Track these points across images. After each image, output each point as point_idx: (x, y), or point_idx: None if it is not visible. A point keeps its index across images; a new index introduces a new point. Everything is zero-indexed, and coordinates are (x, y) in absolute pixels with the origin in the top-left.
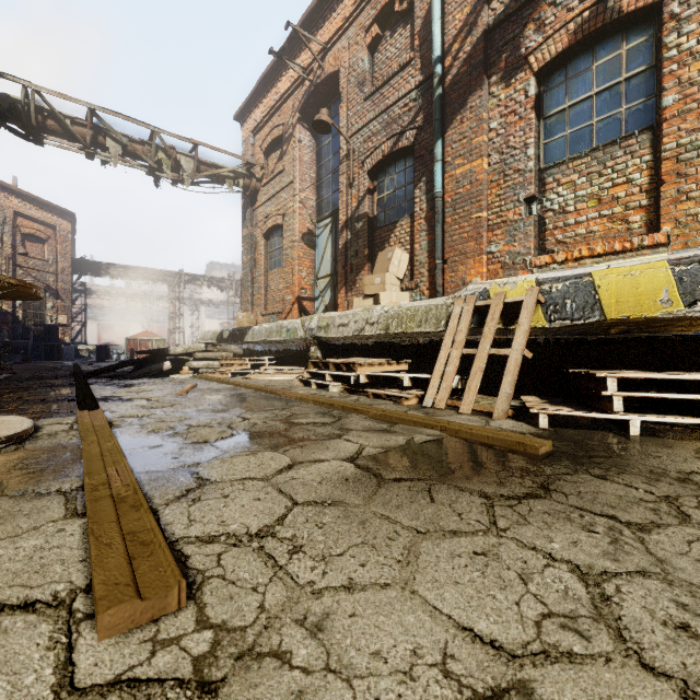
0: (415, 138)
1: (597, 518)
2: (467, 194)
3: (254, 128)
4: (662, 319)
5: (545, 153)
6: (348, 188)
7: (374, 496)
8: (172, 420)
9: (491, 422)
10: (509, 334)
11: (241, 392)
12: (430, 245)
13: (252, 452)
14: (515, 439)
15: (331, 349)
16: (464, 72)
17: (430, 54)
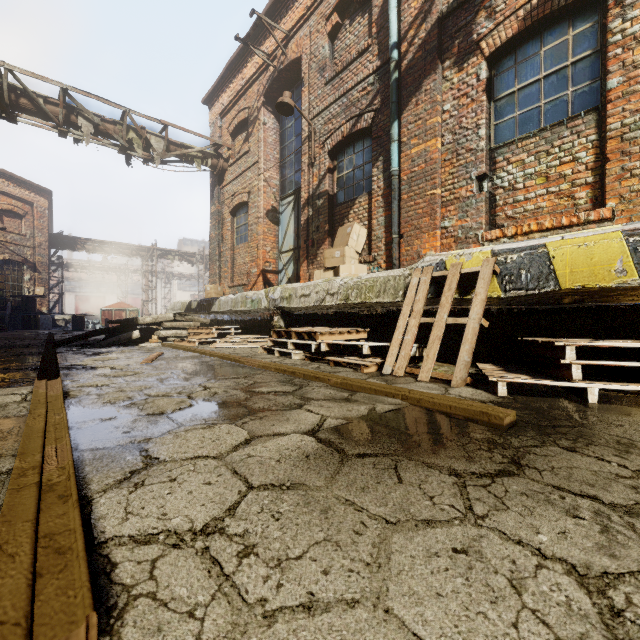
0: (372, 120)
1: (580, 501)
2: (422, 172)
3: (221, 111)
4: (616, 289)
5: (495, 134)
6: (309, 167)
7: (337, 475)
8: (131, 390)
9: (451, 390)
10: (464, 303)
11: (205, 360)
12: (387, 221)
13: (208, 425)
14: (478, 408)
15: (294, 319)
16: (419, 57)
17: (387, 40)
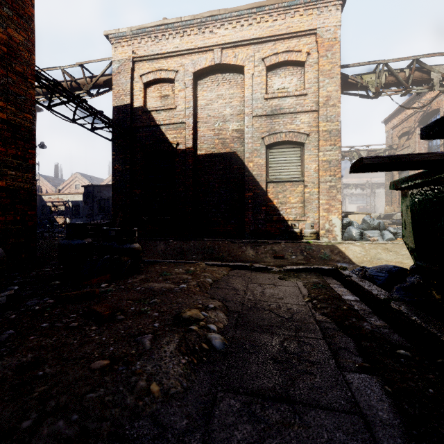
0: None
1: None
2: None
3: (392, 127)
4: None
5: None
6: None
7: None
8: None
9: None
10: None
11: None
12: None
13: None
14: None
15: None
16: None
17: None
